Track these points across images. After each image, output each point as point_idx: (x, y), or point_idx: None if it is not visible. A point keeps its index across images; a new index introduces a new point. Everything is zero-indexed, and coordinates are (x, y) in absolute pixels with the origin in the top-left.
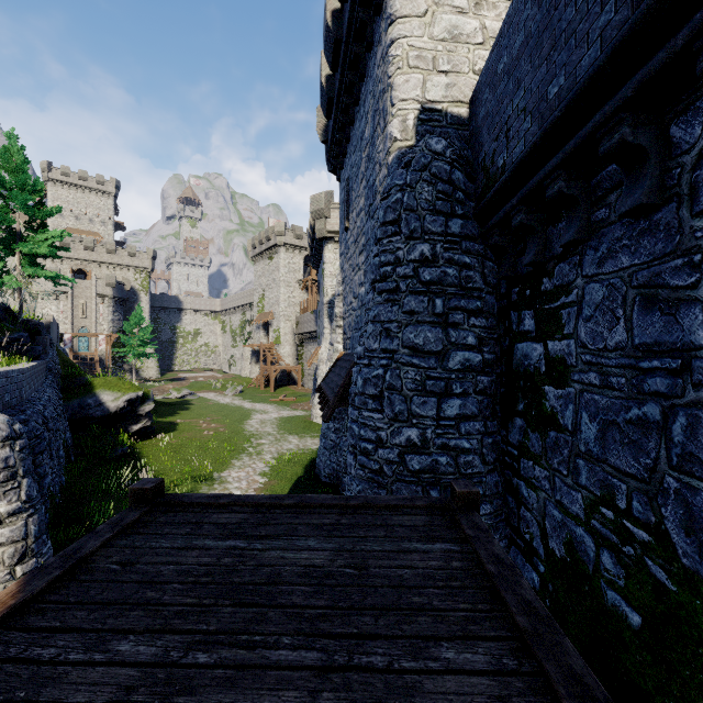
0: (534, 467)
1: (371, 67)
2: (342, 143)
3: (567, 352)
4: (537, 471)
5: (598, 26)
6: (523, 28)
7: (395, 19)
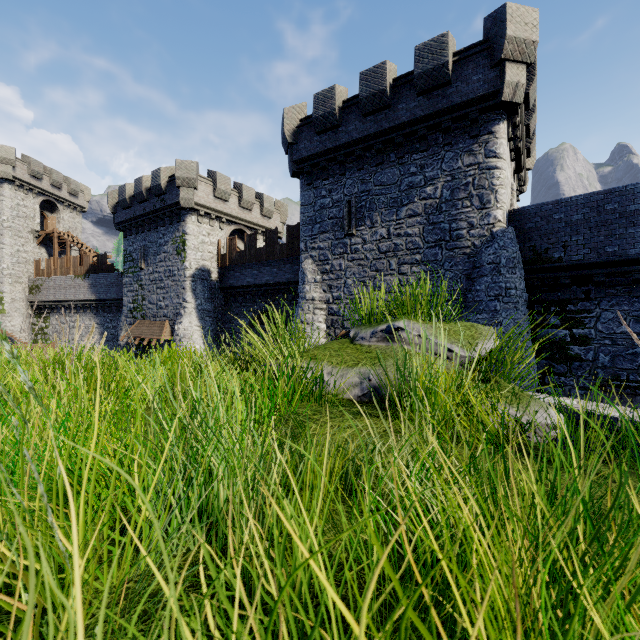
0: (560, 378)
1: (446, 156)
2: (341, 164)
3: (588, 333)
4: (563, 379)
5: (639, 245)
6: (582, 214)
7: (500, 157)
